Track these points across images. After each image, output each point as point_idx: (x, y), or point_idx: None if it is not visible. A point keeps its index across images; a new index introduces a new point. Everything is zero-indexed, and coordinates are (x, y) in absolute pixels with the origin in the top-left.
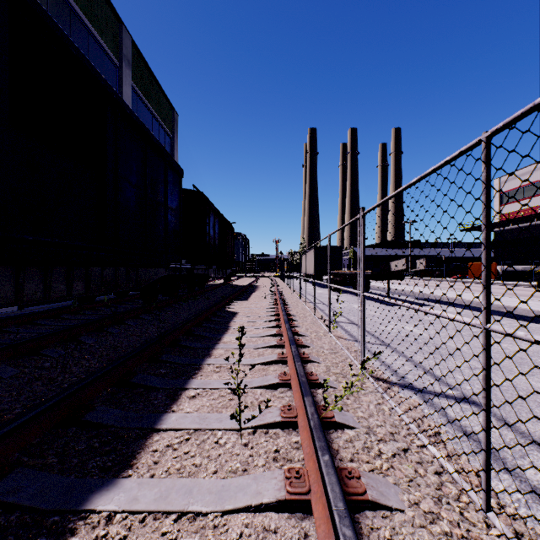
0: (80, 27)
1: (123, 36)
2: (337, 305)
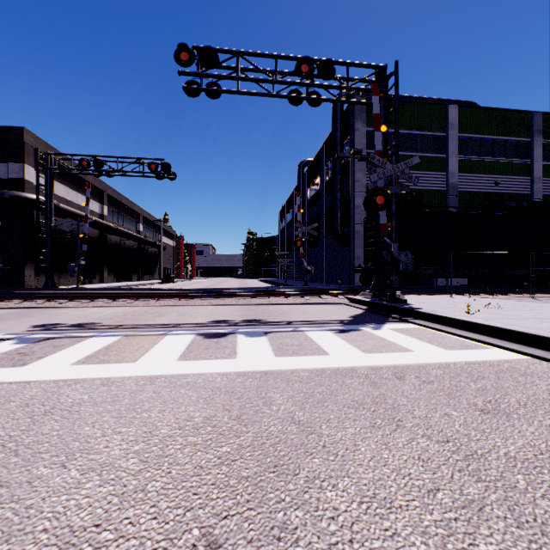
0: (499, 144)
1: (533, 120)
2: None
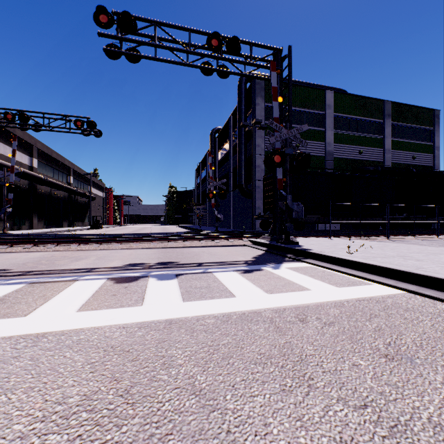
0: (362, 123)
1: (384, 106)
2: None
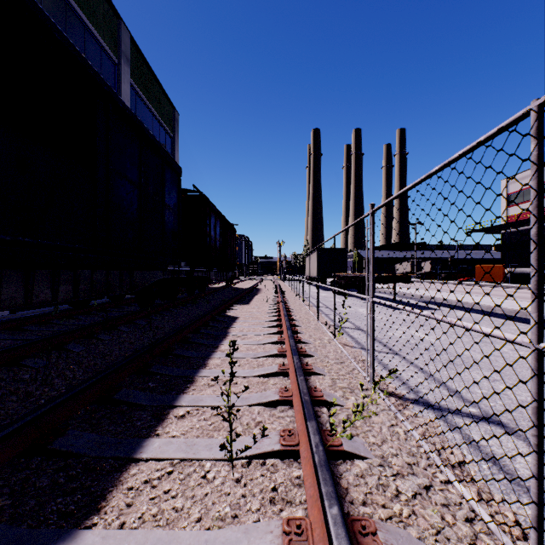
0: (76, 22)
1: (122, 32)
2: (342, 309)
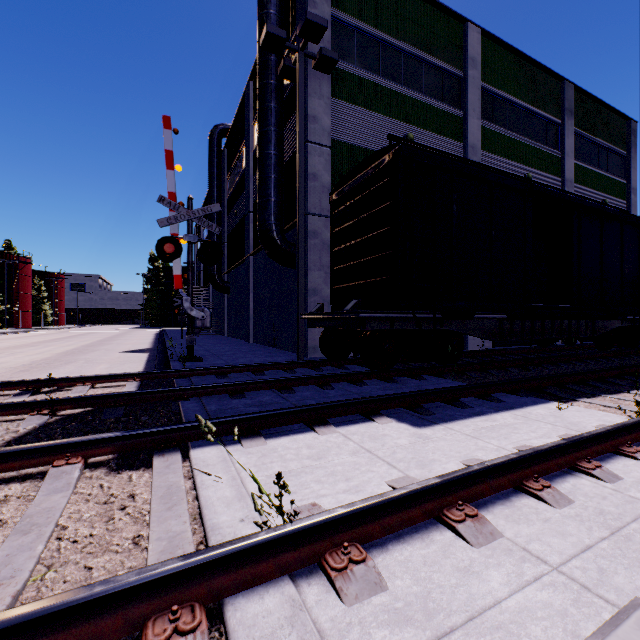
0: (527, 118)
1: (565, 92)
2: None
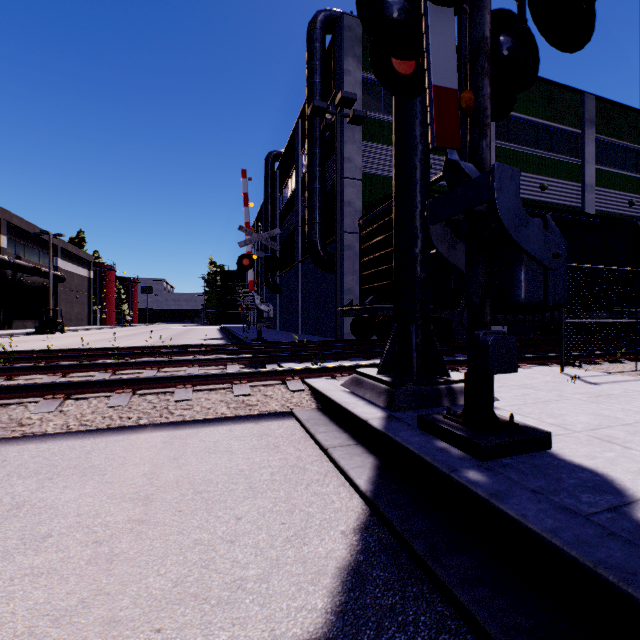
0: (544, 132)
1: (584, 104)
2: None
